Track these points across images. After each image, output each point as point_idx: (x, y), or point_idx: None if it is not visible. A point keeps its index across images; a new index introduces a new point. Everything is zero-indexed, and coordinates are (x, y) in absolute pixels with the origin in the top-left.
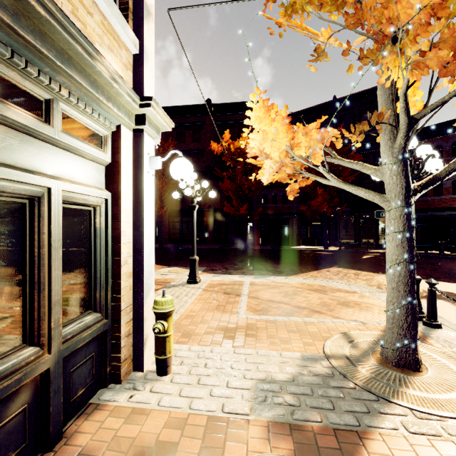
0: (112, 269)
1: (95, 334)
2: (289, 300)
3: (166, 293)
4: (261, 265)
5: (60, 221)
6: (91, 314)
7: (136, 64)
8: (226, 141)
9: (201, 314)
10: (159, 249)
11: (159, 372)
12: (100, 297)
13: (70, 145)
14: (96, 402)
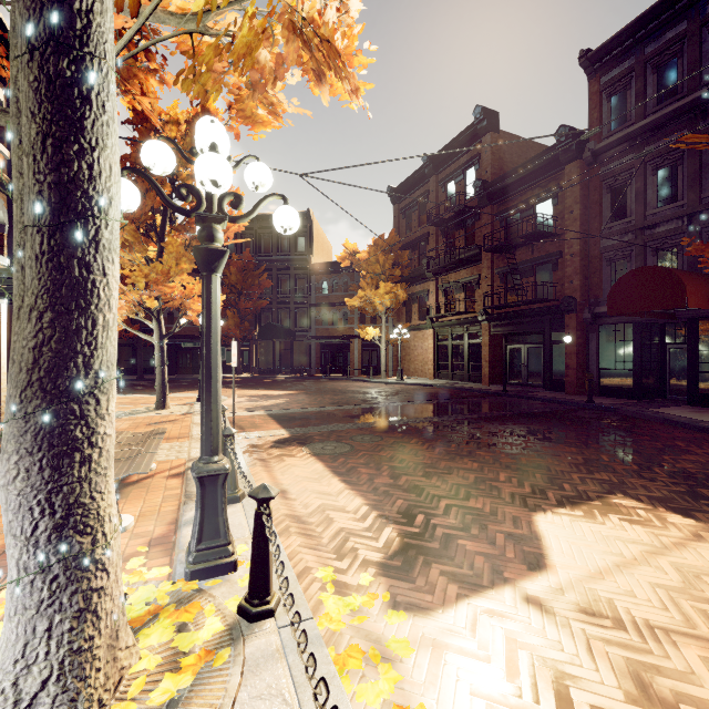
0: None
1: None
2: (135, 401)
3: None
4: (142, 390)
5: None
6: None
7: None
8: None
9: None
10: None
11: None
12: None
13: None
14: None
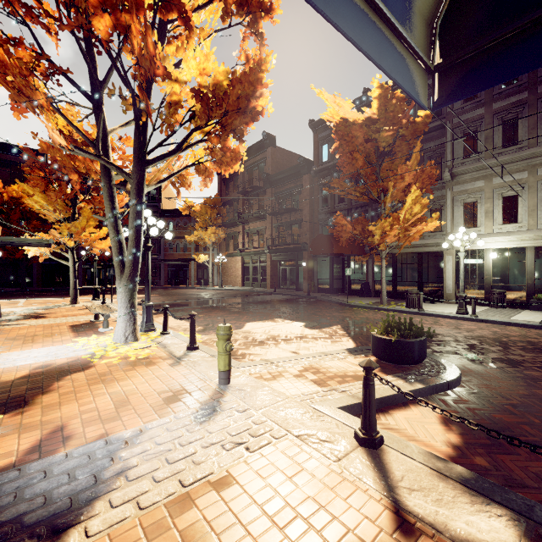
0: None
1: None
2: (48, 302)
3: None
4: (38, 297)
5: None
6: None
7: None
8: None
9: None
10: None
11: None
12: None
13: None
14: None
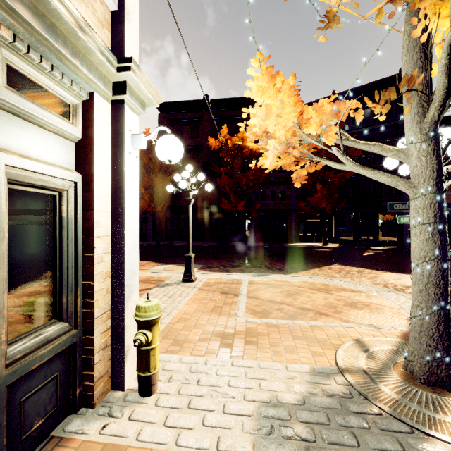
0: (84, 268)
1: (58, 349)
2: (292, 300)
3: (159, 292)
4: (260, 262)
5: (1, 205)
6: (55, 324)
7: (115, 22)
8: (223, 136)
9: (195, 317)
10: (155, 245)
11: (141, 393)
12: (67, 302)
13: (20, 108)
14: (59, 435)
